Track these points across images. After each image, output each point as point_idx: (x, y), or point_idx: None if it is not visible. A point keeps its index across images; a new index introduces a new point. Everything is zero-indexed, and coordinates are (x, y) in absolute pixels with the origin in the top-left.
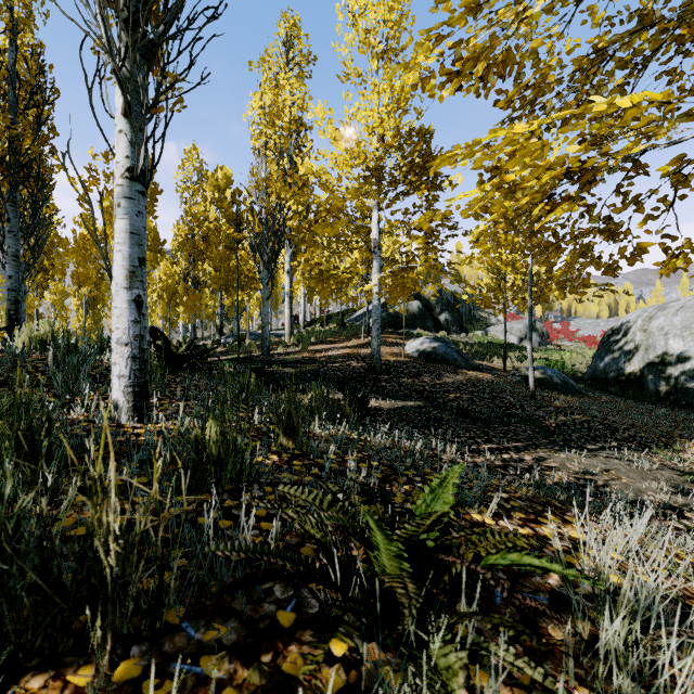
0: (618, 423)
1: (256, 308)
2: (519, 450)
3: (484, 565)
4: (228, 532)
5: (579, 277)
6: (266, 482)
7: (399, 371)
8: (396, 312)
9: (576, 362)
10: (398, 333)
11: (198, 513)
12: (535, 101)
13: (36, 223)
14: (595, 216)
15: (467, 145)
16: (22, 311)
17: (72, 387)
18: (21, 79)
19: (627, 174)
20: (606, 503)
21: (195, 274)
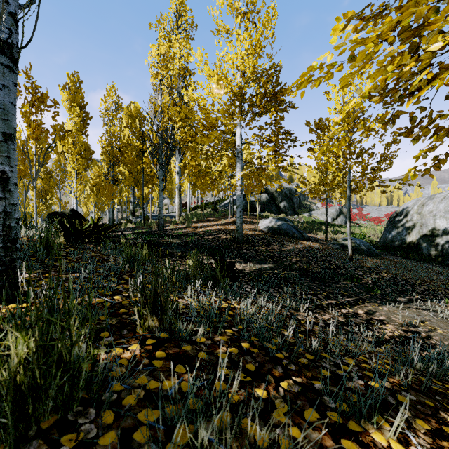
0: (413, 279)
1: (158, 198)
2: (352, 305)
3: None
4: None
5: (437, 158)
6: (104, 407)
7: (255, 241)
8: (251, 201)
9: (370, 234)
10: (253, 215)
11: None
12: None
13: None
14: None
15: None
16: None
17: None
18: None
19: None
20: None
21: (113, 174)
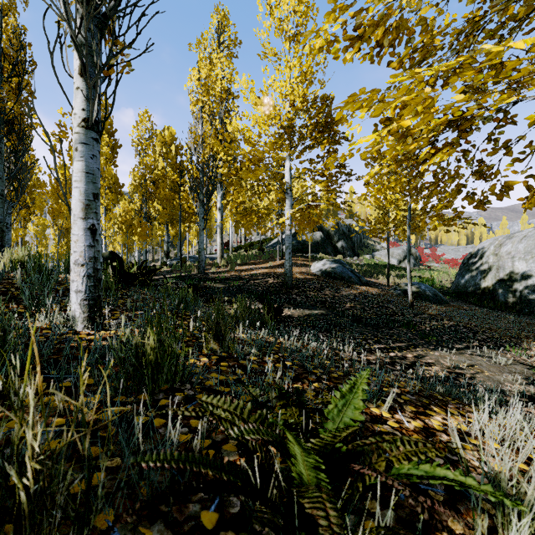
0: (478, 327)
1: (195, 237)
2: (402, 349)
3: (396, 474)
4: (161, 431)
5: (455, 210)
6: (196, 382)
7: (306, 286)
8: (303, 240)
9: (442, 279)
10: (305, 256)
11: (136, 412)
12: (423, 61)
13: (18, 169)
14: (469, 159)
15: (371, 90)
16: (8, 239)
17: (38, 300)
18: (5, 54)
19: (498, 123)
20: (476, 394)
21: (147, 211)
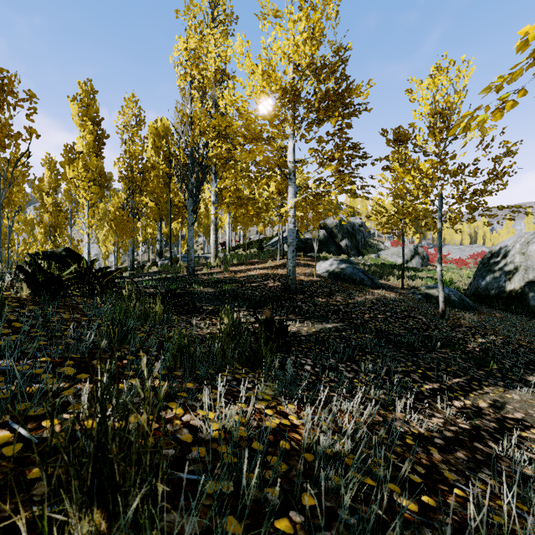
0: (534, 344)
1: None
2: (466, 391)
3: None
4: None
5: None
6: None
7: (313, 290)
8: (305, 239)
9: (455, 280)
10: (307, 256)
11: None
12: None
13: None
14: None
15: None
16: None
17: None
18: None
19: None
20: None
21: (133, 205)
